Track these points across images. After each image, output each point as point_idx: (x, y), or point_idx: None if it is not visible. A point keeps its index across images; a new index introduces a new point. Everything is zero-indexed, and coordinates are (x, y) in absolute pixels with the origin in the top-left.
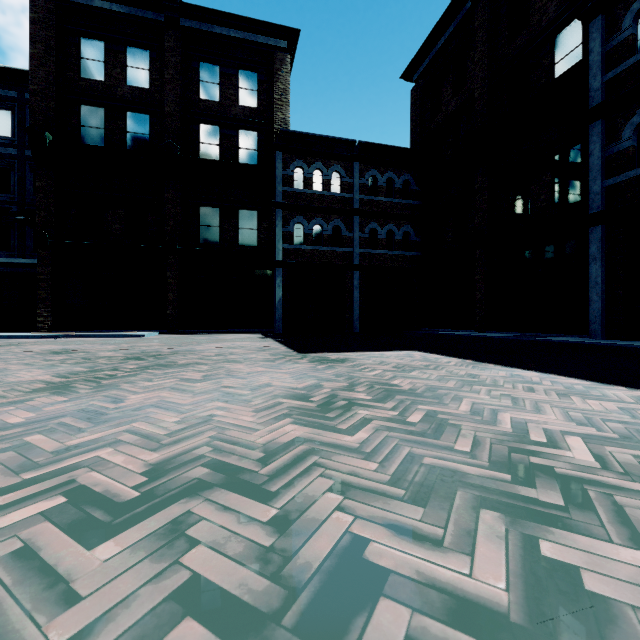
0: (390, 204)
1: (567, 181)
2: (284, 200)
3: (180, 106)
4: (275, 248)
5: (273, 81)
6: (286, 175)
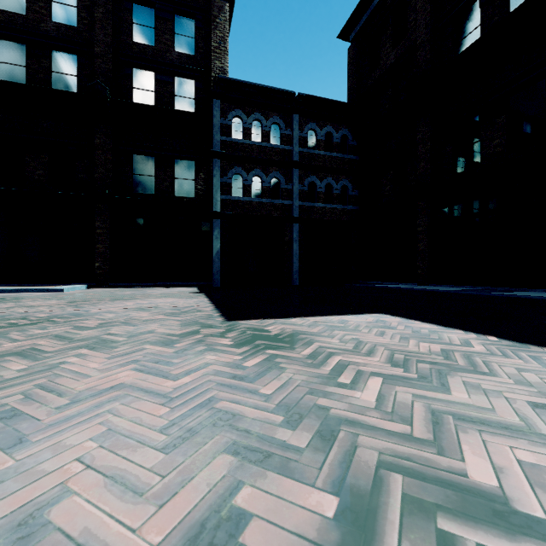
0: (329, 158)
1: (526, 122)
2: (222, 150)
3: (111, 47)
4: (213, 199)
5: (211, 29)
6: (224, 124)
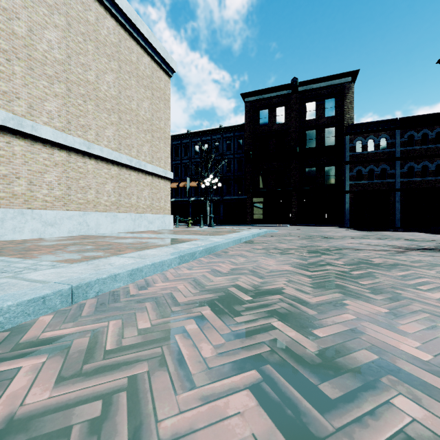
0: (424, 149)
1: None
2: (350, 159)
3: (297, 126)
4: (345, 184)
5: (343, 100)
6: (351, 146)
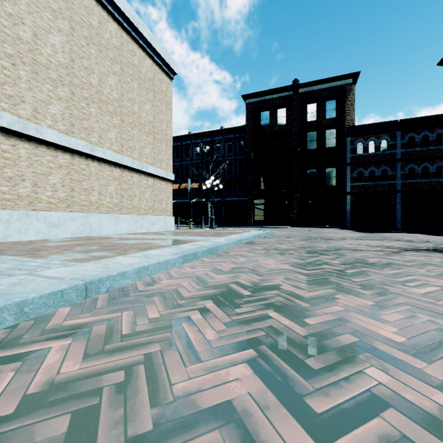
0: (425, 151)
1: None
2: (351, 161)
3: (299, 128)
4: (346, 185)
5: (344, 101)
6: (352, 148)
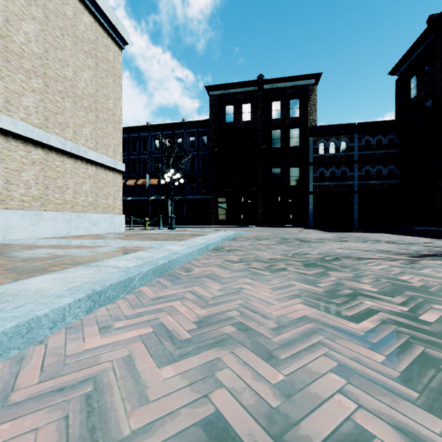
0: (379, 154)
1: None
2: (313, 161)
3: (263, 125)
4: (309, 185)
5: (307, 101)
6: (314, 148)
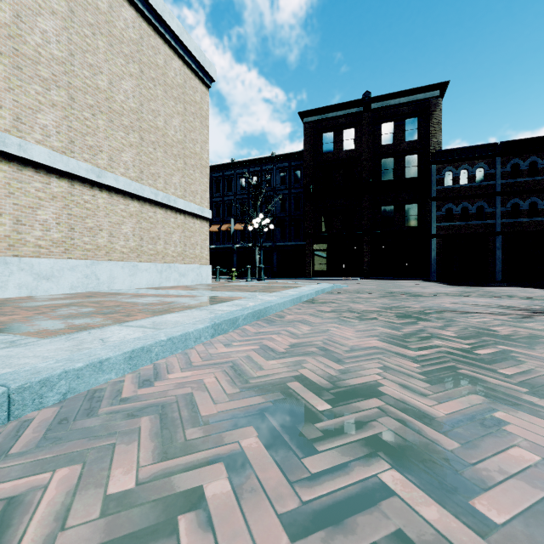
0: (532, 182)
1: None
2: (437, 195)
3: (371, 153)
4: (431, 226)
5: (429, 119)
6: (439, 178)
